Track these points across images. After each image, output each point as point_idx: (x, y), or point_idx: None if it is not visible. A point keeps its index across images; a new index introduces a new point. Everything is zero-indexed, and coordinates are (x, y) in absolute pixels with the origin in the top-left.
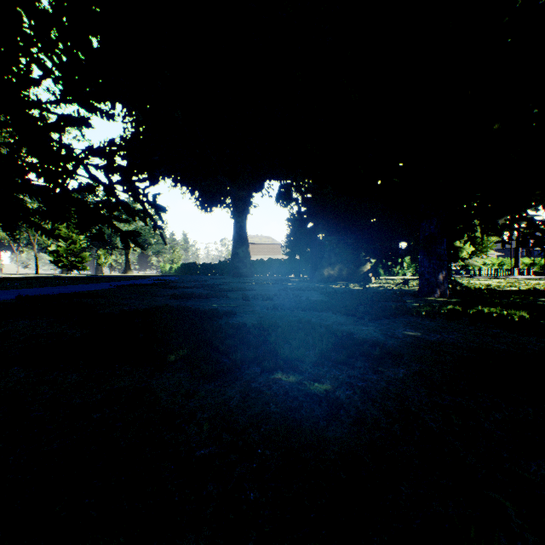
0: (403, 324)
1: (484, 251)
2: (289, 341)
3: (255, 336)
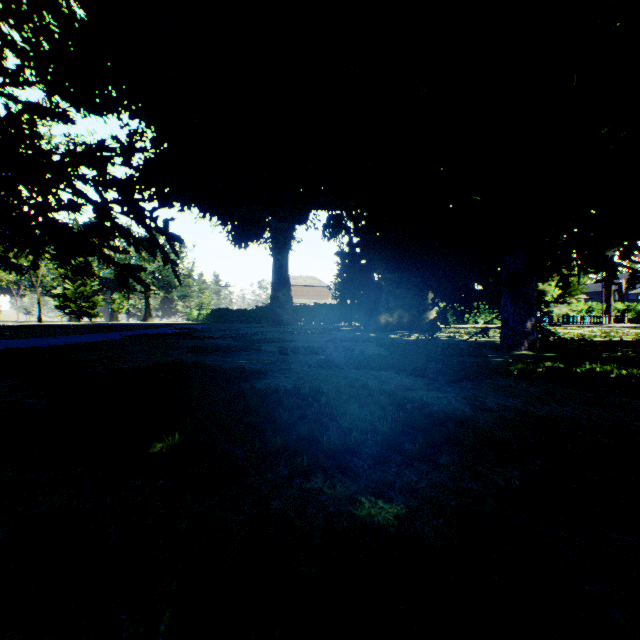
0: (492, 388)
1: (572, 294)
2: (336, 418)
3: (289, 409)
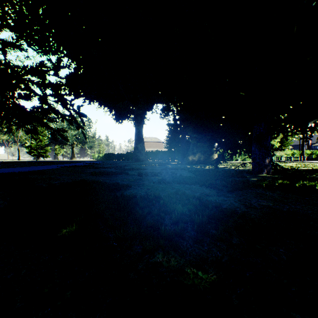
0: (253, 194)
1: (286, 146)
2: (169, 213)
3: (142, 207)
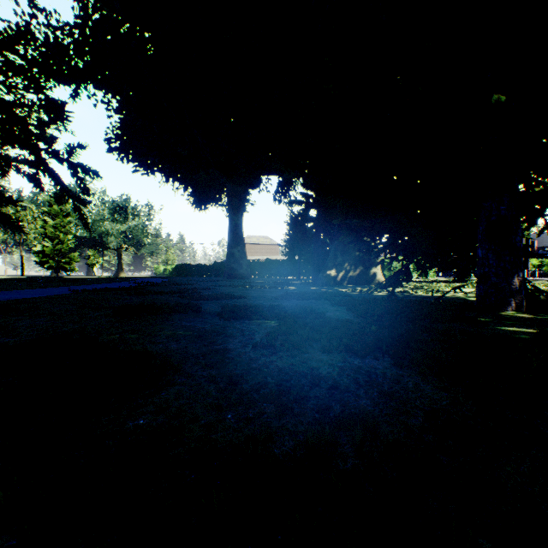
0: None
1: None
2: None
3: None
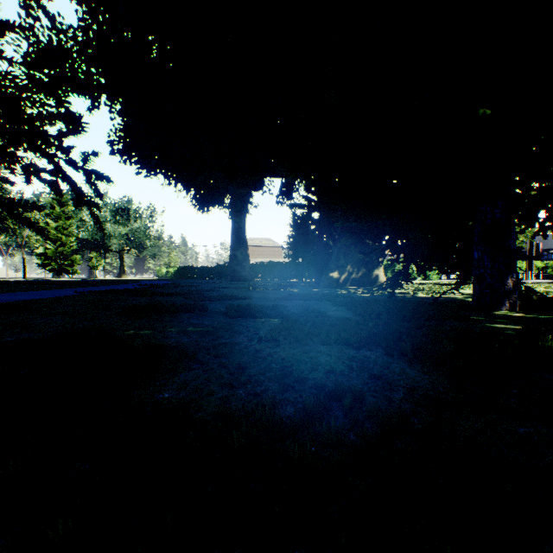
0: None
1: None
2: None
3: None
